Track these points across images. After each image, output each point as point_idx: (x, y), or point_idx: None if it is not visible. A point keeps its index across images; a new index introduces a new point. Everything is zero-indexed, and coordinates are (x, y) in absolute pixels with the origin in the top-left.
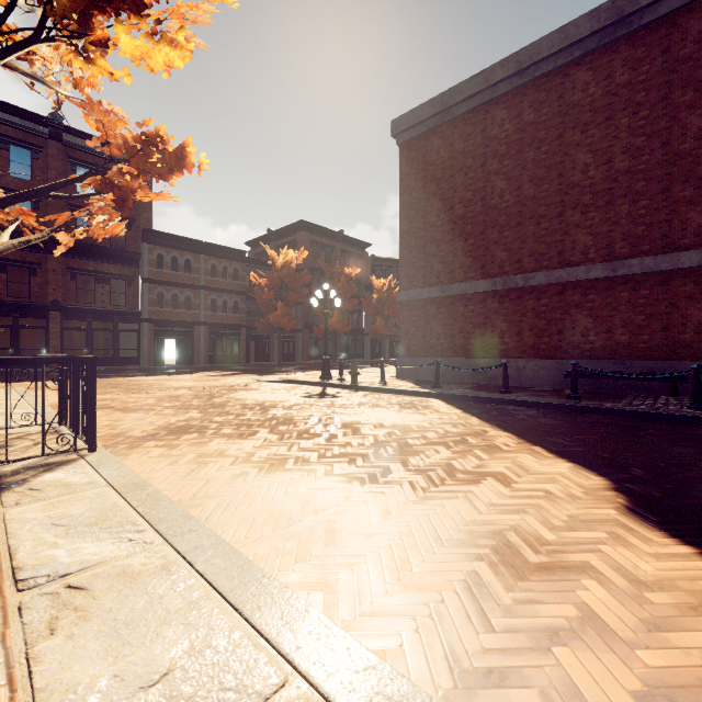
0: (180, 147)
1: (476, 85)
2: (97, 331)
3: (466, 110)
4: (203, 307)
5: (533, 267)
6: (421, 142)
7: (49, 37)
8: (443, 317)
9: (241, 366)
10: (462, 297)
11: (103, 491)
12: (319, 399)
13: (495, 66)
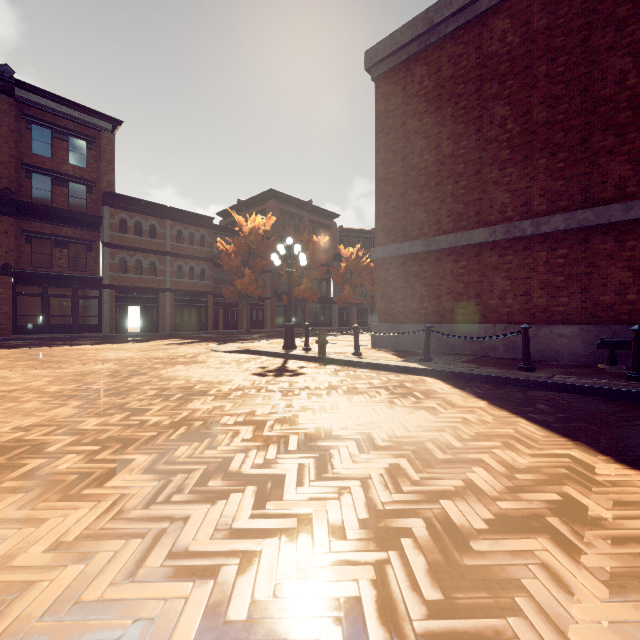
0: None
1: None
2: (54, 297)
3: (457, 26)
4: (168, 274)
5: (546, 209)
6: (400, 72)
7: None
8: (427, 276)
9: (207, 334)
10: (451, 251)
11: None
12: (274, 379)
13: None
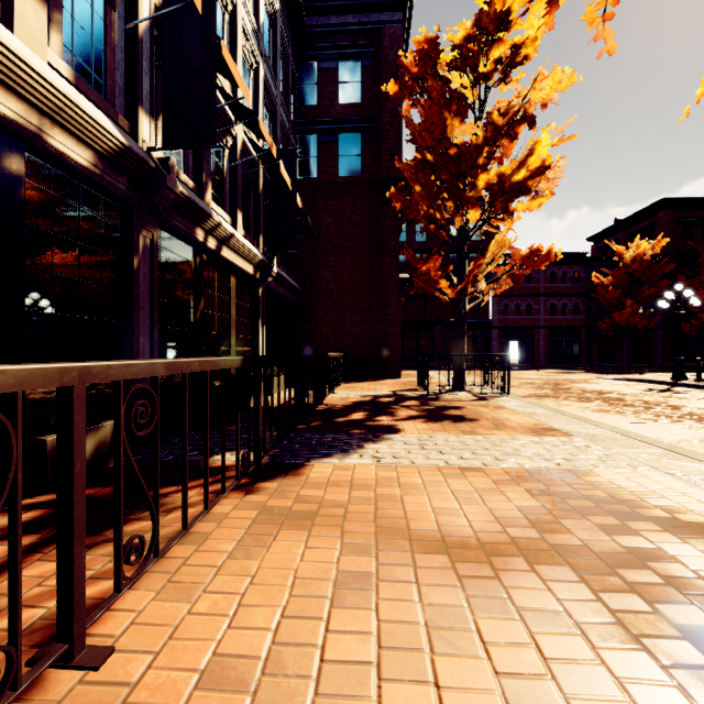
0: (547, 251)
1: None
2: None
3: None
4: (542, 312)
5: None
6: None
7: (490, 219)
8: None
9: (581, 367)
10: None
11: (524, 403)
12: (657, 393)
13: None
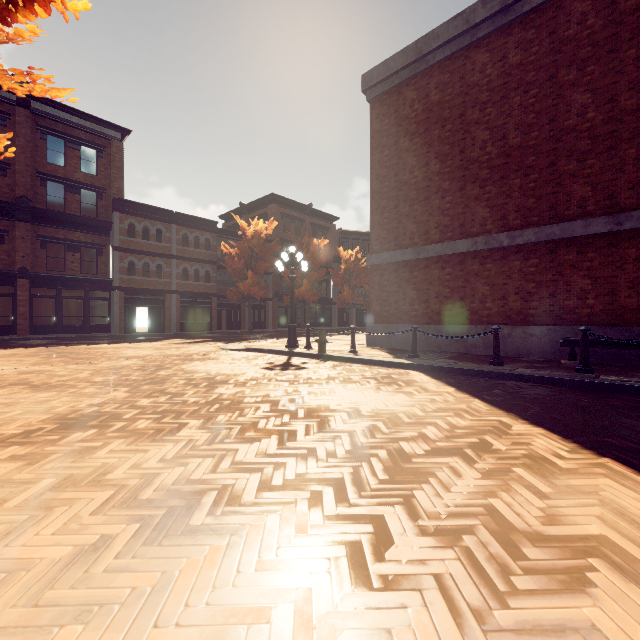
0: None
1: (455, 27)
2: (67, 299)
3: (443, 57)
4: (174, 276)
5: (520, 223)
6: (393, 95)
7: None
8: (417, 281)
9: (212, 334)
10: (438, 259)
11: None
12: (281, 372)
13: (476, 5)
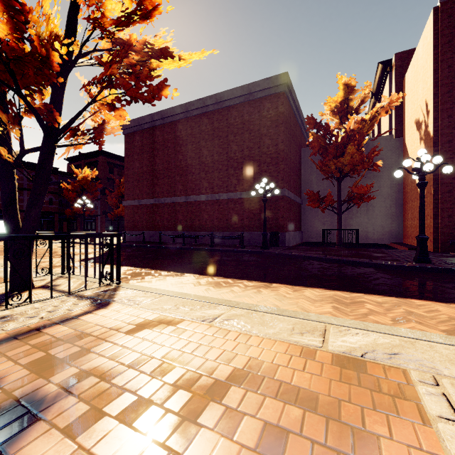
0: None
1: (149, 118)
2: None
3: (147, 127)
4: (26, 201)
5: (167, 195)
6: (132, 135)
7: None
8: (140, 213)
9: None
10: (146, 205)
11: None
12: None
13: (155, 113)
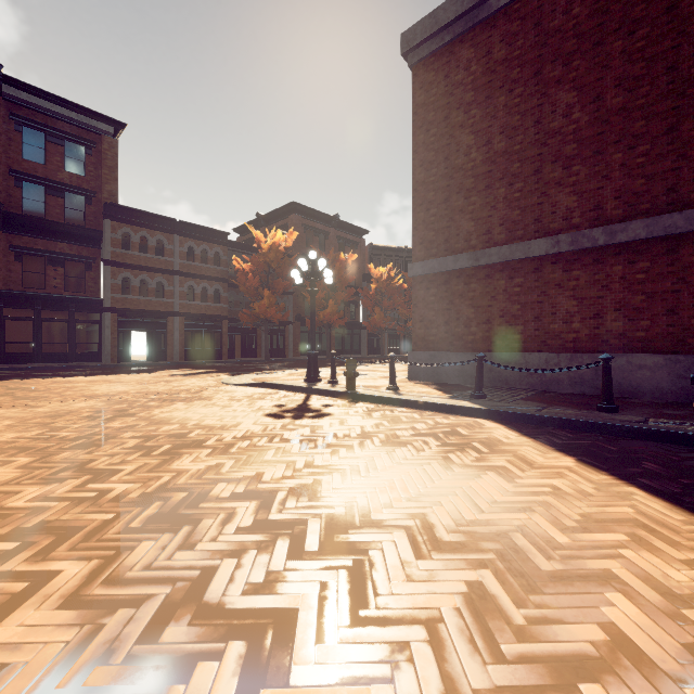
0: None
1: None
2: (47, 322)
3: None
4: (178, 295)
5: (622, 214)
6: (443, 57)
7: None
8: (475, 295)
9: (221, 363)
10: (504, 266)
11: None
12: (292, 422)
13: None
